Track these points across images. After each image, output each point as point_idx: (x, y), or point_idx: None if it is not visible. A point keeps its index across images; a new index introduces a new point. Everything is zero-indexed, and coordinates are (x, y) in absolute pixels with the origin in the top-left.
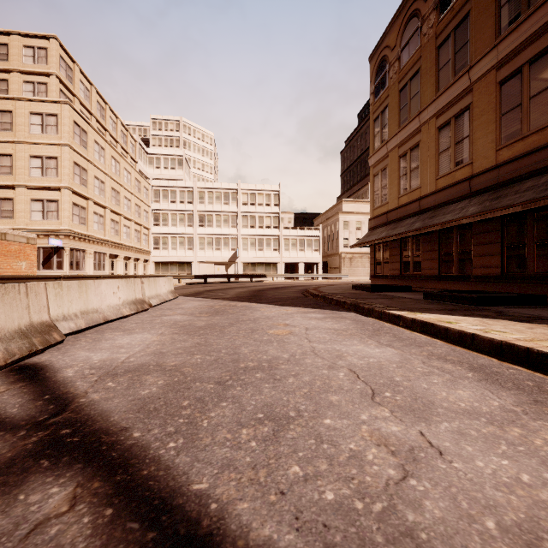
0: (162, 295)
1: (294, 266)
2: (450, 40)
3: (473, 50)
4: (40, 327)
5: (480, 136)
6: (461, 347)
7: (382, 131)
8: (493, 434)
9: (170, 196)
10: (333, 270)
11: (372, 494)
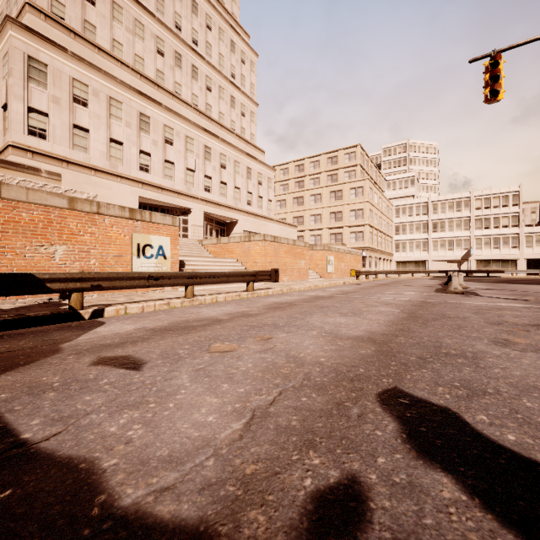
0: None
1: (539, 262)
2: None
3: None
4: None
5: None
6: None
7: None
8: None
9: (408, 211)
10: None
11: None
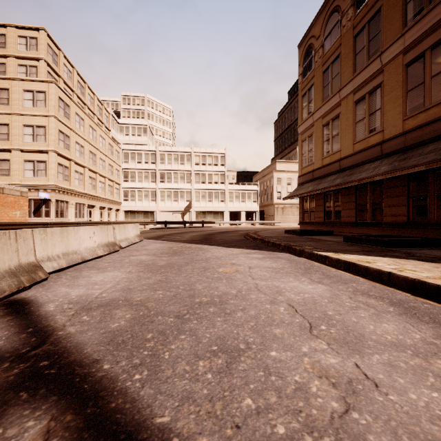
0: (130, 239)
1: (237, 214)
2: (365, 31)
3: (384, 38)
4: (27, 267)
5: (390, 109)
6: (380, 283)
7: (309, 105)
8: (420, 366)
9: (137, 158)
10: (268, 217)
11: (320, 428)
